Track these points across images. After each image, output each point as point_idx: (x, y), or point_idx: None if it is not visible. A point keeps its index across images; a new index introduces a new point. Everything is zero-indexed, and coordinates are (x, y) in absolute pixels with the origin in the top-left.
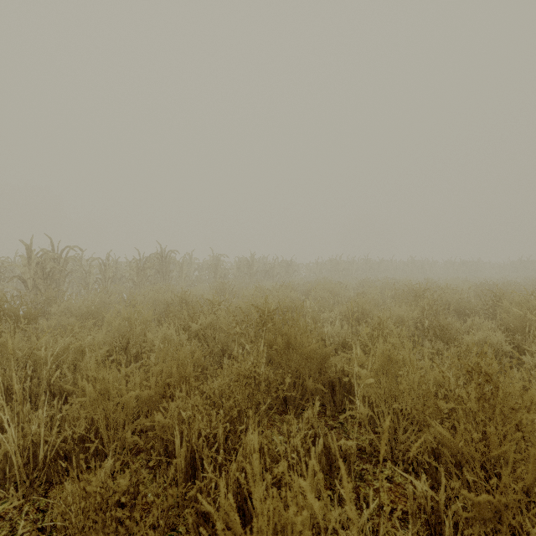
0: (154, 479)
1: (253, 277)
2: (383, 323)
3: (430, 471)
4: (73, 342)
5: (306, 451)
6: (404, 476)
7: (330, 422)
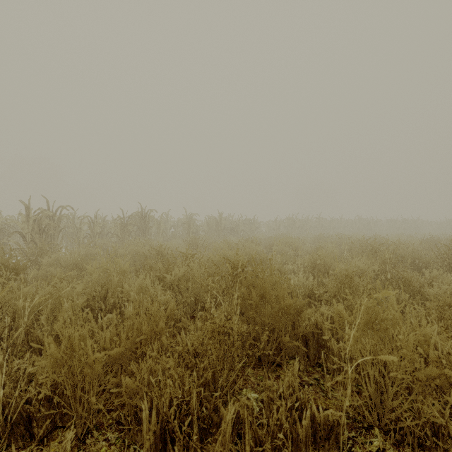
0: (123, 445)
1: (221, 233)
2: (350, 276)
3: (427, 446)
4: (52, 292)
5: (292, 425)
6: (397, 449)
7: (305, 378)
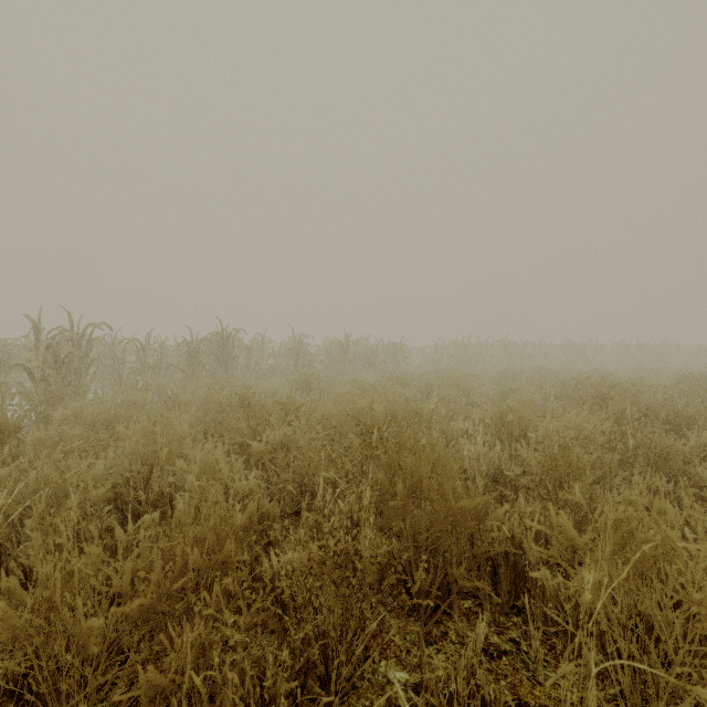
0: None
1: (348, 366)
2: (568, 445)
3: None
4: (52, 475)
5: None
6: None
7: (493, 638)
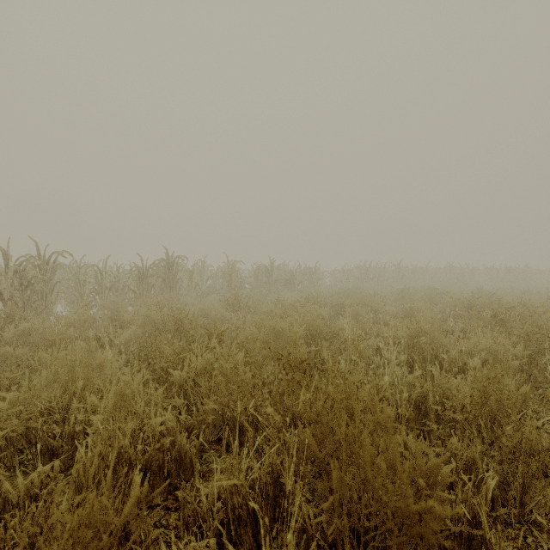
0: None
1: (272, 286)
2: (498, 378)
3: None
4: None
5: None
6: None
7: None
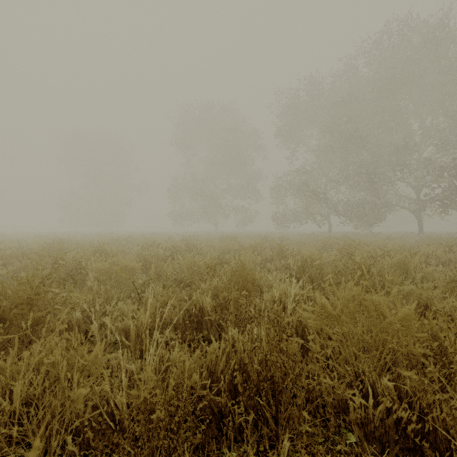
0: None
1: None
2: None
3: None
4: None
5: None
6: None
7: None
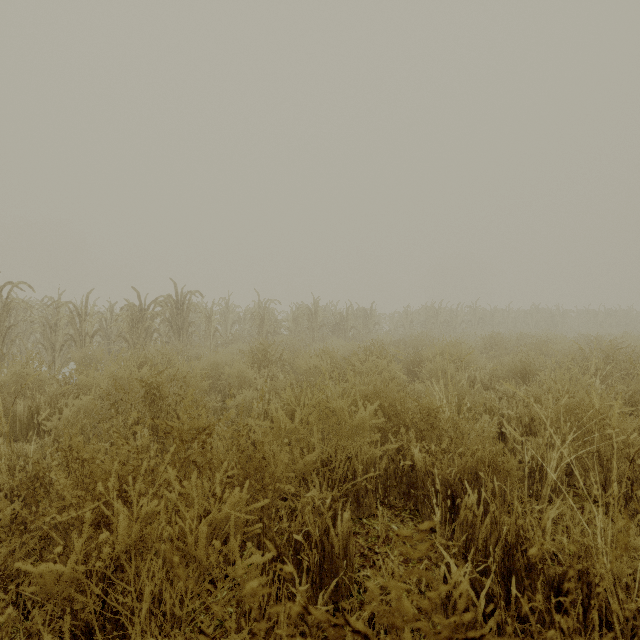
0: None
1: (316, 333)
2: None
3: None
4: None
5: None
6: None
7: None
